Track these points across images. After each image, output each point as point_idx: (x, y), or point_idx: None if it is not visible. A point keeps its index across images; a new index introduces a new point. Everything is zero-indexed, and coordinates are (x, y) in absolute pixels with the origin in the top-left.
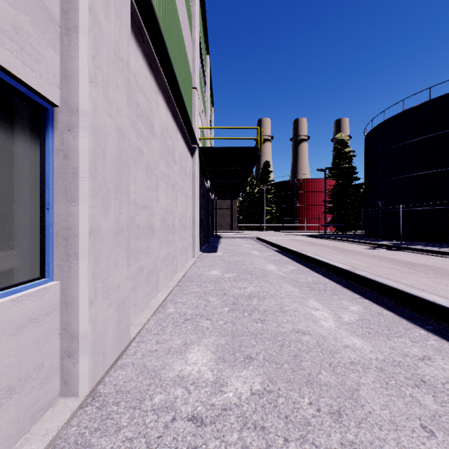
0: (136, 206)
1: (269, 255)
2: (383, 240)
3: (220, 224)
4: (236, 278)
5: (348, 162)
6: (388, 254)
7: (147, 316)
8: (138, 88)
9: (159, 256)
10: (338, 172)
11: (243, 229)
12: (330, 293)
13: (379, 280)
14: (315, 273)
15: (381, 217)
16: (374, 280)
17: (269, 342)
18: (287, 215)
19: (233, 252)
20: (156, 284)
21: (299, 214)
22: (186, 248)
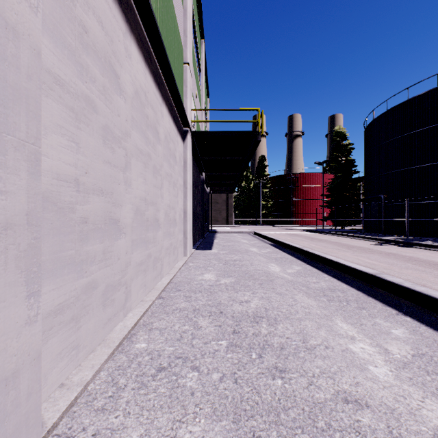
0: (79, 188)
1: (269, 252)
2: (387, 236)
3: (216, 219)
4: (235, 286)
5: (347, 155)
6: (401, 251)
7: (97, 364)
8: (84, 1)
9: (131, 261)
10: (336, 166)
11: (239, 224)
12: (355, 306)
13: (426, 292)
14: (326, 275)
15: (383, 211)
16: (416, 290)
17: (303, 435)
18: (283, 210)
19: (230, 249)
20: (124, 301)
21: (295, 208)
22: (176, 246)
